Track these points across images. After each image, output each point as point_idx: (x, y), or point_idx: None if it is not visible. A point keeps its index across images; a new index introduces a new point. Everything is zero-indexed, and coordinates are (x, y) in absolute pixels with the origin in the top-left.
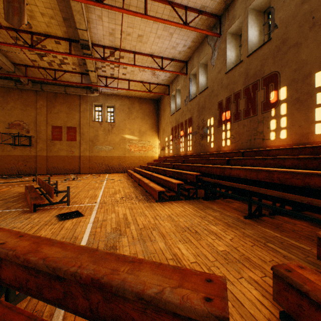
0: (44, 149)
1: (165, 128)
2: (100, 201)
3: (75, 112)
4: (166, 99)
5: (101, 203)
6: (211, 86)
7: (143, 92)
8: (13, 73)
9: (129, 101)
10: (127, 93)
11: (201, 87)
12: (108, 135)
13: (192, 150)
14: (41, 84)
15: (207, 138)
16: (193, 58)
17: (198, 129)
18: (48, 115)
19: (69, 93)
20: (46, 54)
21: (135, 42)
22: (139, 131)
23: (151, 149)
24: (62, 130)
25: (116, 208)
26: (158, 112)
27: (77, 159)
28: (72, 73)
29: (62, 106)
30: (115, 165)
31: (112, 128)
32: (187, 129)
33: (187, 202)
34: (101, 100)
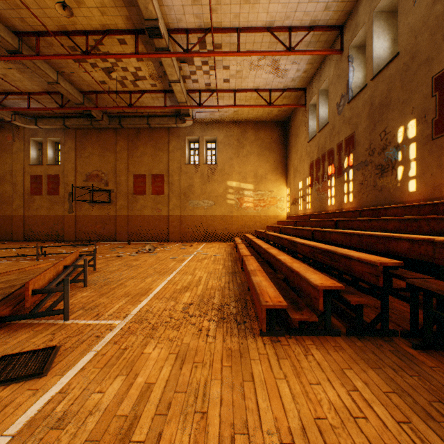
0: (124, 206)
1: (297, 166)
2: (138, 311)
3: (163, 153)
4: (299, 115)
5: (134, 319)
6: (410, 45)
7: (259, 106)
8: (82, 105)
9: (238, 129)
10: (234, 116)
11: (377, 62)
12: (206, 183)
13: (355, 200)
14: (120, 117)
15: (396, 170)
16: (357, 11)
17: (370, 155)
18: (129, 160)
19: (154, 126)
20: (114, 68)
21: (237, 7)
22: (254, 175)
23: (274, 204)
24: (146, 180)
25: (147, 348)
26: (286, 142)
27: (165, 220)
28: (153, 94)
29: (147, 146)
30: (217, 229)
31: (213, 173)
32: (342, 159)
33: (355, 349)
34: (197, 132)
